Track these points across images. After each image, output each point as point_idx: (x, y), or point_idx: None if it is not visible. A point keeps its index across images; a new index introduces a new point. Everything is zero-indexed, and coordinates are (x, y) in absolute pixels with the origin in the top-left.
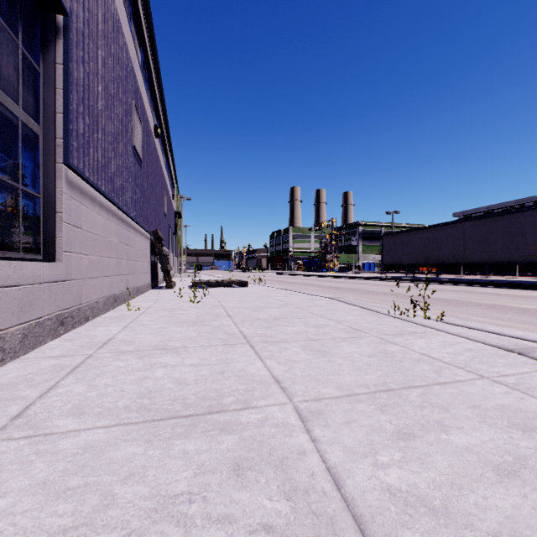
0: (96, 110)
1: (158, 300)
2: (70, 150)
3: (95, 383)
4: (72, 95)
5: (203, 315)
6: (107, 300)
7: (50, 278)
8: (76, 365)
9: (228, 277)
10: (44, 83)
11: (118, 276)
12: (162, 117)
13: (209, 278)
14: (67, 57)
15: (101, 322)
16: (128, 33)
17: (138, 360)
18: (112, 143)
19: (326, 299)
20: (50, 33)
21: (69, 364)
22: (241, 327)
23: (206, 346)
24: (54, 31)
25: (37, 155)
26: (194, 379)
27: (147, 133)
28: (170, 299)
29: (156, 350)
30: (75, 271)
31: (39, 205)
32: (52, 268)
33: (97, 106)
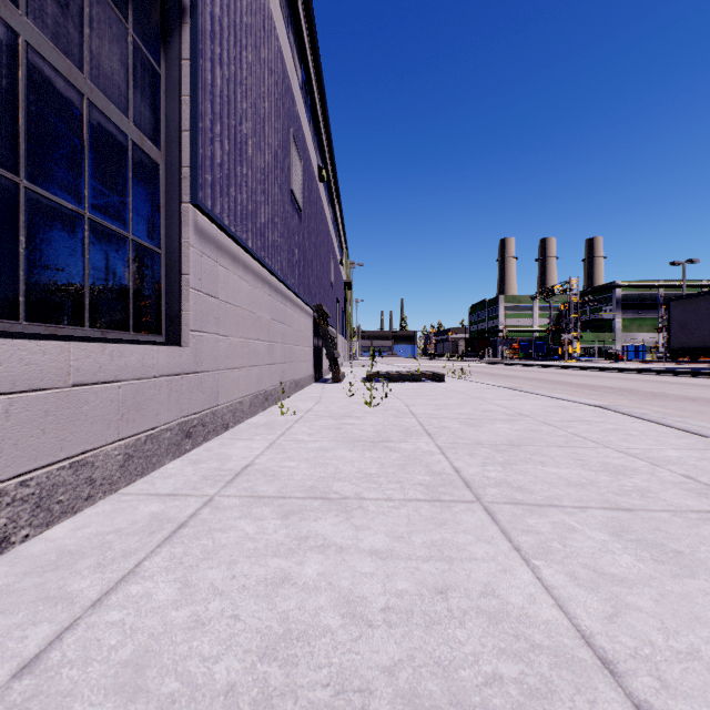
0: (240, 134)
1: (321, 400)
2: (198, 183)
3: (194, 579)
4: (204, 106)
5: (385, 429)
6: (255, 399)
7: (170, 370)
8: (183, 520)
9: (412, 366)
10: (167, 90)
11: (270, 365)
12: (328, 157)
13: (387, 367)
14: (195, 48)
15: (243, 432)
16: (284, 36)
17: (278, 522)
18: (261, 183)
19: (591, 409)
20: (174, 16)
21: (173, 516)
22: (453, 459)
23: (398, 502)
24: (178, 13)
25: (156, 193)
26: (382, 606)
27: (308, 176)
28: (337, 398)
29: (311, 499)
30: (208, 359)
31: (158, 265)
32: (173, 354)
33: (241, 129)
